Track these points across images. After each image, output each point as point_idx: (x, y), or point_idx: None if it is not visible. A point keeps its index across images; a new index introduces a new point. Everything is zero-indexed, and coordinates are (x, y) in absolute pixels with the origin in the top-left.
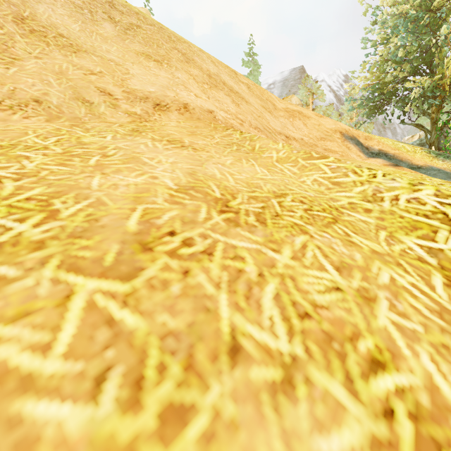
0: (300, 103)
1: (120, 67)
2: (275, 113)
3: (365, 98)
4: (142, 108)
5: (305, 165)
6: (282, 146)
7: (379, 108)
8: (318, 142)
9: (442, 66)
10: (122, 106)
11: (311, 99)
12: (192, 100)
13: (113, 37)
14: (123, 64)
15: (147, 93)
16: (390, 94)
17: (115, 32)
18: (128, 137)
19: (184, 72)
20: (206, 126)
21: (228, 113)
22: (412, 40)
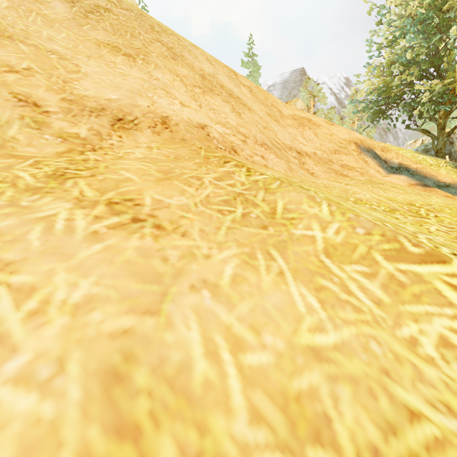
0: (305, 107)
1: (65, 62)
2: (282, 122)
3: (369, 102)
4: (91, 126)
5: (398, 279)
6: (328, 211)
7: (383, 112)
8: (333, 156)
9: (450, 70)
10: (55, 123)
11: (313, 101)
12: (175, 111)
13: (65, 20)
14: (72, 58)
15: (104, 101)
16: (395, 98)
17: (70, 14)
18: (25, 199)
19: (167, 71)
20: (192, 155)
21: (227, 126)
22: (421, 42)
